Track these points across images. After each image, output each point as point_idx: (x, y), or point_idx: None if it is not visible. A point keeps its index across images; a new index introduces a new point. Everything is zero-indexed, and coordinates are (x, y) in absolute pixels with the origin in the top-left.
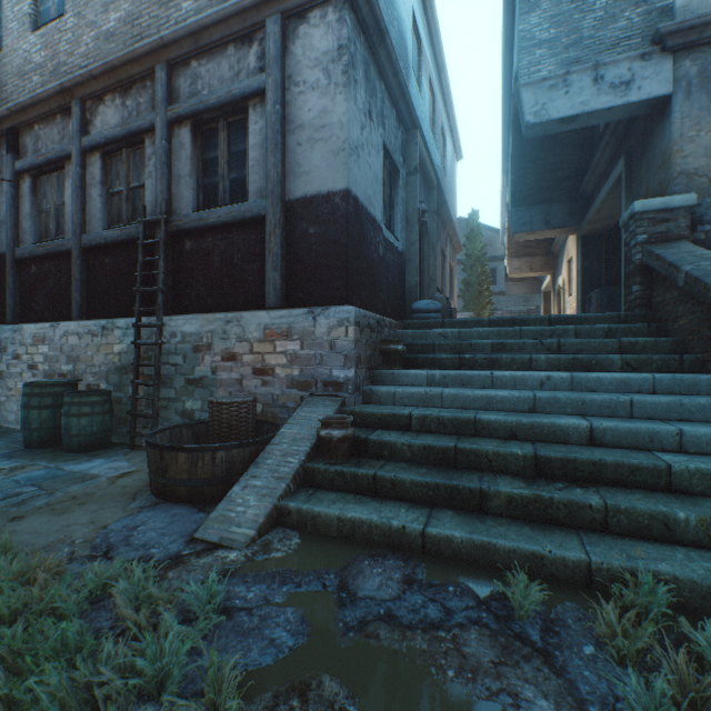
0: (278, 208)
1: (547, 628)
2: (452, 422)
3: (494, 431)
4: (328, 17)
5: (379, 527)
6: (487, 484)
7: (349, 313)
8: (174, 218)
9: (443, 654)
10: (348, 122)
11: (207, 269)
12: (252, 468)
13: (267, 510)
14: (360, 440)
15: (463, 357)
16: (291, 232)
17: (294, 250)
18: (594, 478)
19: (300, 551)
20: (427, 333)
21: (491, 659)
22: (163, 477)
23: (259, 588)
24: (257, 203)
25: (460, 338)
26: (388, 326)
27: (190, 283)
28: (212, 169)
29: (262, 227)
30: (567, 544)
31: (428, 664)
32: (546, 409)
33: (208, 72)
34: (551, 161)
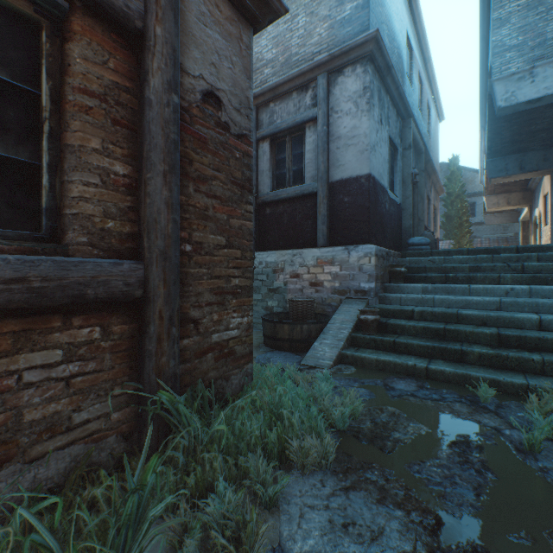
0: (325, 187)
1: (498, 406)
2: (441, 315)
3: (470, 321)
4: (356, 70)
5: (400, 364)
6: (465, 347)
7: (371, 249)
8: (260, 195)
9: (442, 408)
10: (369, 133)
11: (279, 224)
12: (322, 335)
13: (336, 354)
14: (382, 323)
15: (448, 275)
16: (332, 201)
17: (335, 212)
18: (539, 347)
19: (358, 373)
20: (419, 260)
21: (467, 411)
22: (275, 337)
23: (344, 382)
24: (311, 185)
25: (445, 263)
26: (392, 255)
27: (269, 233)
28: (281, 165)
29: (314, 198)
30: (515, 377)
31: (435, 409)
32: (508, 308)
33: (280, 109)
34: (525, 119)
